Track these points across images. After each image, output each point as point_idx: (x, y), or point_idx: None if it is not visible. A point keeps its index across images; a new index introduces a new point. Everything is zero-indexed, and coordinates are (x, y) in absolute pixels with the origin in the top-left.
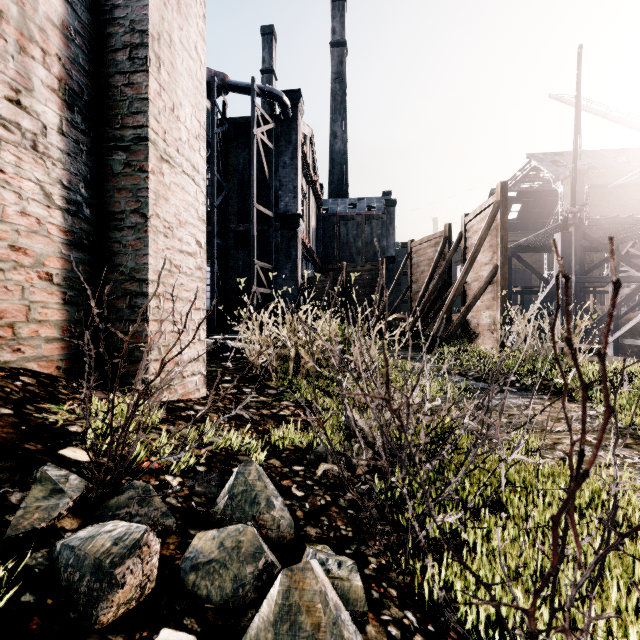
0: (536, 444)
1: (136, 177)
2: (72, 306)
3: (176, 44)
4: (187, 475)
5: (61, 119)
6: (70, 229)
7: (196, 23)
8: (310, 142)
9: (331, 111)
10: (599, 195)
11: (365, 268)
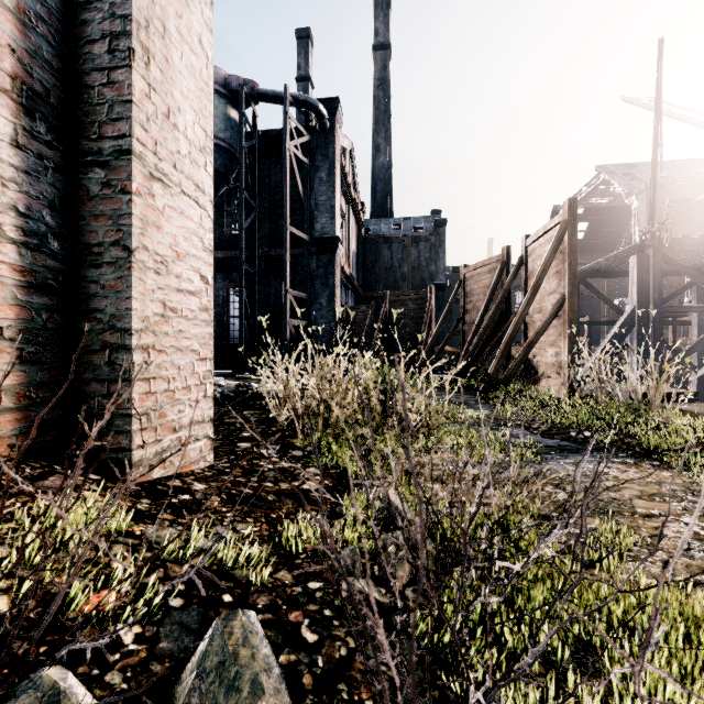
0: (630, 541)
1: (117, 200)
2: (32, 365)
3: (172, 35)
4: (151, 619)
5: (15, 128)
6: (29, 267)
7: (201, 11)
8: (350, 156)
9: (374, 121)
10: (679, 211)
11: (411, 297)
